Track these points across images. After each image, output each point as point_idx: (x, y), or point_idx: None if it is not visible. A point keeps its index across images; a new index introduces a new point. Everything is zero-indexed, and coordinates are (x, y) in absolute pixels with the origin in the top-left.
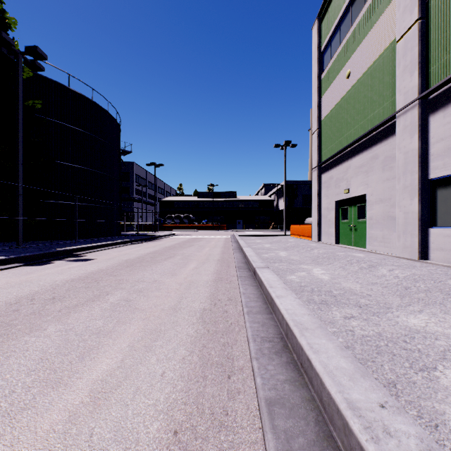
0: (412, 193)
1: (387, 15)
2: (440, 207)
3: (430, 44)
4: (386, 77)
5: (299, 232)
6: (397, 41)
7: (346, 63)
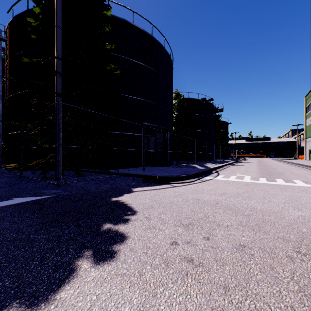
0: None
1: None
2: None
3: None
4: None
5: (301, 158)
6: None
7: (310, 117)
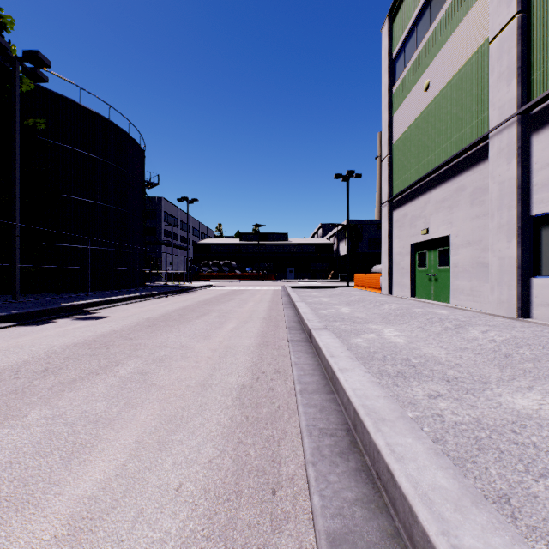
0: (510, 233)
1: (477, 9)
2: (545, 251)
3: (532, 44)
4: (475, 87)
5: (365, 283)
6: (490, 42)
7: (424, 71)
